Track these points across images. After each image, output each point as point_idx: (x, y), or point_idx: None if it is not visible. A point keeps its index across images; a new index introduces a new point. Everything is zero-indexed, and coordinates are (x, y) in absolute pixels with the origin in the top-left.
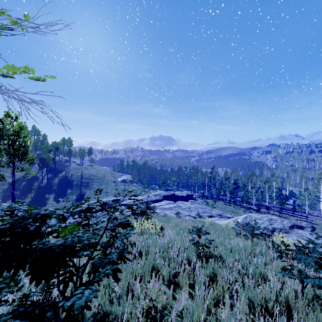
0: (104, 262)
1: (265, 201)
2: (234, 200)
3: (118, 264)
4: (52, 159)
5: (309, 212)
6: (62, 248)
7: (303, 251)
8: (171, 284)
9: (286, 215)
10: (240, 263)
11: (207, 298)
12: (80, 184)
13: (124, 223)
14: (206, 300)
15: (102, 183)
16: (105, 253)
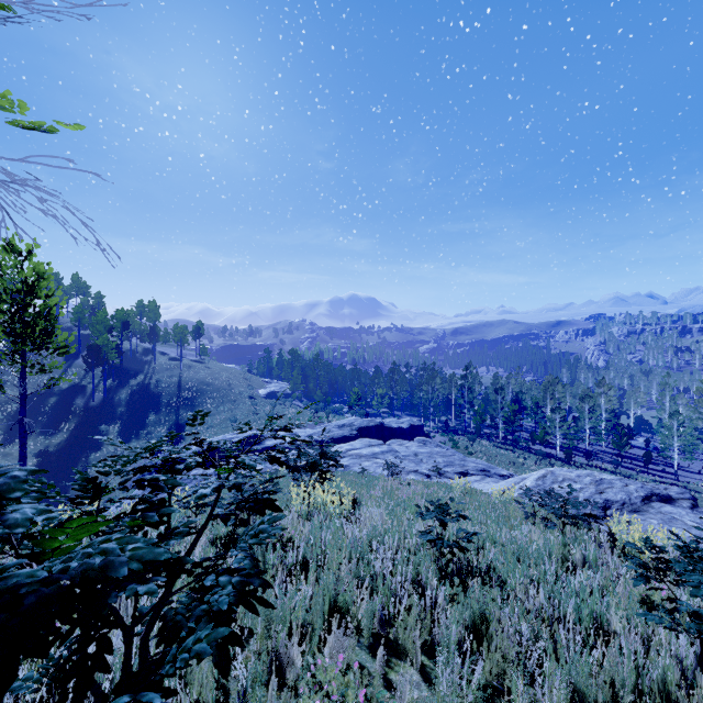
0: (196, 614)
1: (583, 440)
2: (514, 438)
3: (233, 621)
4: (114, 347)
5: (680, 464)
6: (45, 593)
7: (702, 565)
8: (377, 644)
9: (630, 470)
10: (542, 591)
11: (468, 684)
12: (176, 402)
13: (258, 499)
14: (465, 691)
15: (225, 400)
16: (203, 586)
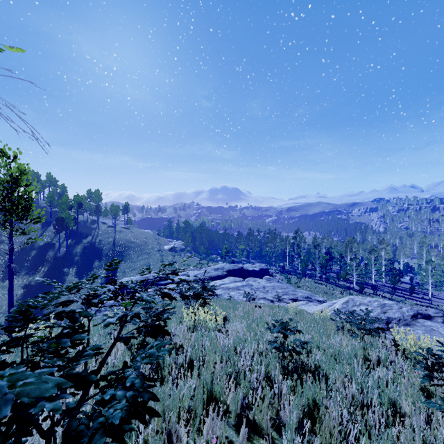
0: (93, 427)
1: (370, 278)
2: (326, 276)
3: (124, 433)
4: (73, 219)
5: (432, 294)
6: None
7: None
8: (240, 422)
9: (401, 297)
10: (354, 383)
11: None
12: (112, 254)
13: (153, 324)
14: None
15: (143, 252)
16: (104, 398)
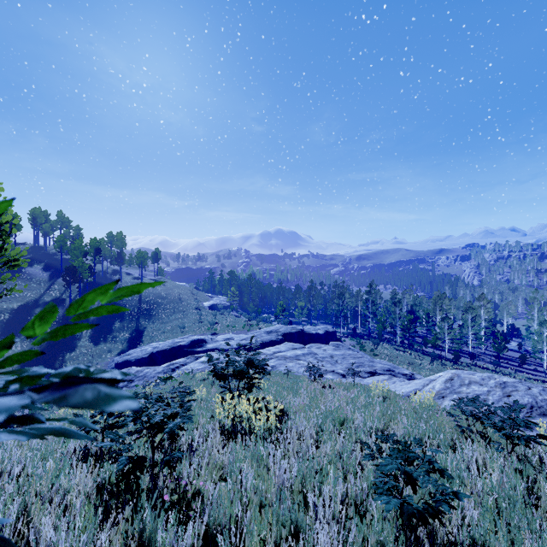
0: None
1: (467, 344)
2: (409, 342)
3: None
4: (87, 268)
5: None
6: None
7: None
8: None
9: (507, 369)
10: None
11: None
12: (137, 312)
13: None
14: None
15: (176, 310)
16: None
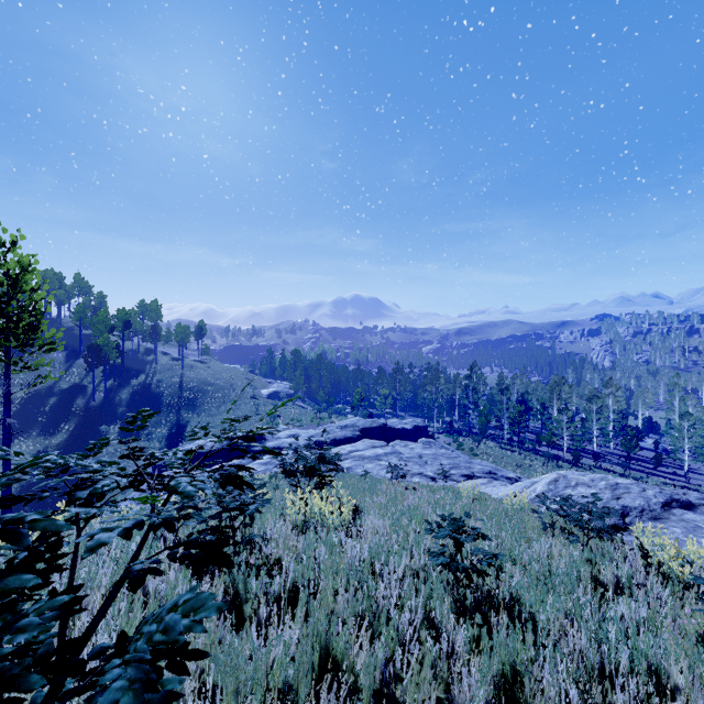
0: None
1: (590, 441)
2: (520, 439)
3: None
4: (115, 346)
5: (690, 467)
6: None
7: None
8: None
9: (639, 472)
10: (582, 632)
11: None
12: (177, 402)
13: (200, 542)
14: None
15: (227, 400)
16: None
